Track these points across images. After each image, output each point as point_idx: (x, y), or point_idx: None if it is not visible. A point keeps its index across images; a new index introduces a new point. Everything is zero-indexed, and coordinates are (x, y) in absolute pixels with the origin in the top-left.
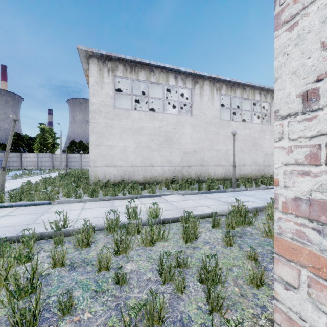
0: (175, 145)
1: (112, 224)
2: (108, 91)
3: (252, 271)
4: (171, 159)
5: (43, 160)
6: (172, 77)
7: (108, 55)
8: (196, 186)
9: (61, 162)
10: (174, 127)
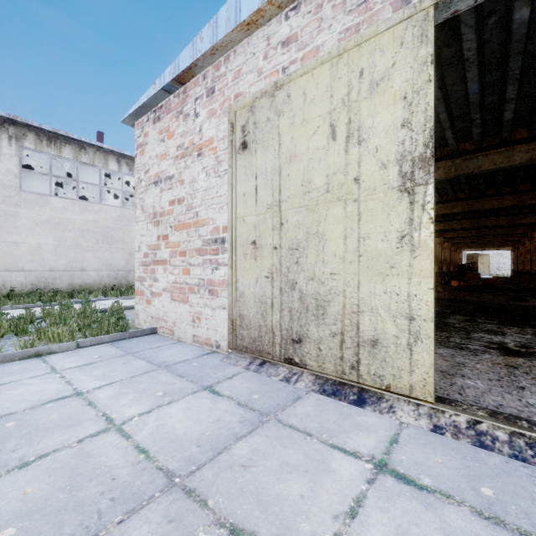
0: (118, 245)
1: (48, 313)
2: (9, 166)
3: None
4: (113, 262)
5: None
6: (113, 160)
7: (10, 118)
8: None
9: None
10: (116, 222)
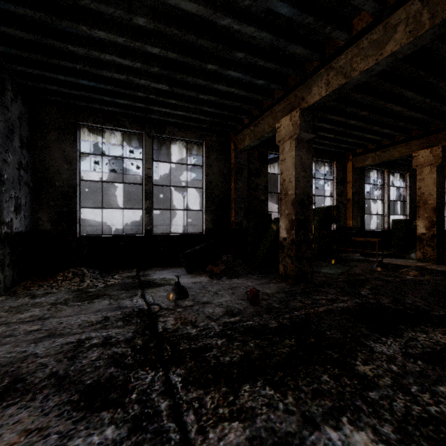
0: (139, 205)
1: None
2: None
3: None
4: (135, 219)
5: None
6: (135, 138)
7: None
8: None
9: None
10: (138, 187)
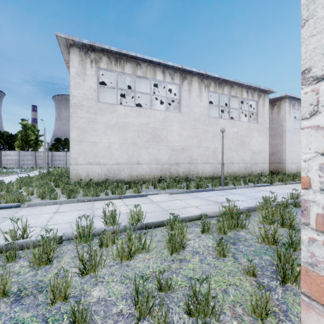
0: (163, 143)
1: (83, 232)
2: (90, 83)
3: (255, 297)
4: (159, 157)
5: (25, 158)
6: (159, 72)
7: (90, 45)
8: (184, 185)
9: (45, 160)
10: (162, 124)
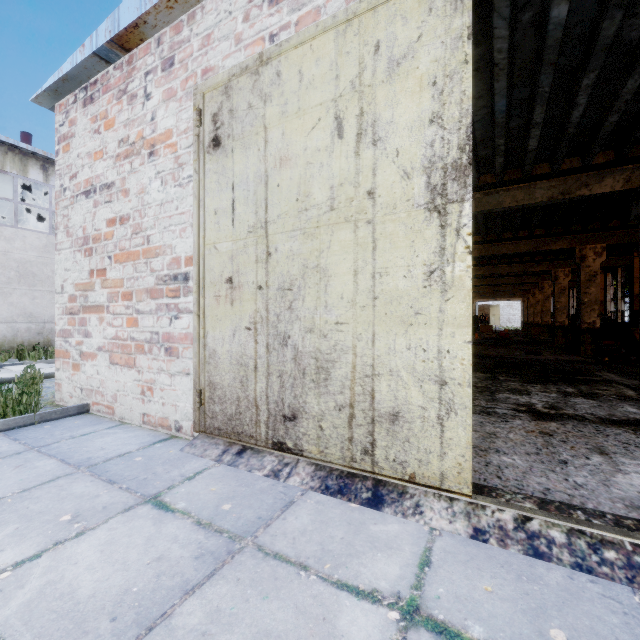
0: (43, 287)
1: None
2: None
3: None
4: (35, 311)
5: None
6: (36, 166)
7: None
8: None
9: None
10: (41, 254)
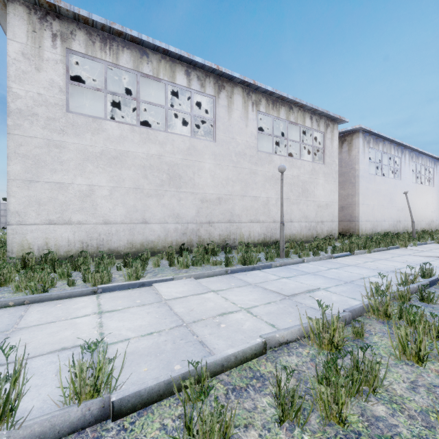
0: (187, 188)
1: None
2: (52, 76)
3: None
4: (180, 211)
5: None
6: (181, 72)
7: (50, 4)
8: (221, 257)
9: None
10: (185, 157)
